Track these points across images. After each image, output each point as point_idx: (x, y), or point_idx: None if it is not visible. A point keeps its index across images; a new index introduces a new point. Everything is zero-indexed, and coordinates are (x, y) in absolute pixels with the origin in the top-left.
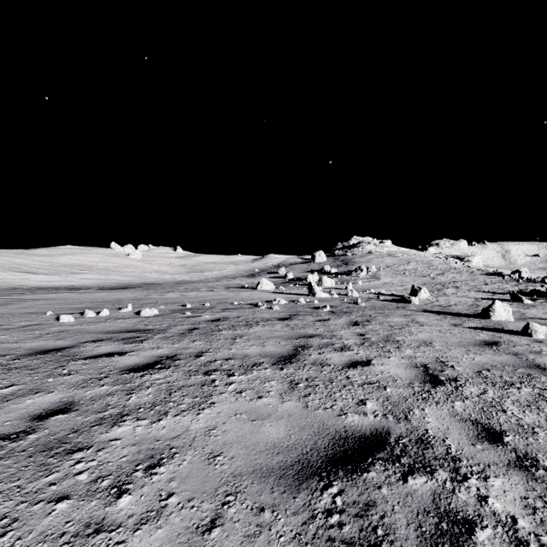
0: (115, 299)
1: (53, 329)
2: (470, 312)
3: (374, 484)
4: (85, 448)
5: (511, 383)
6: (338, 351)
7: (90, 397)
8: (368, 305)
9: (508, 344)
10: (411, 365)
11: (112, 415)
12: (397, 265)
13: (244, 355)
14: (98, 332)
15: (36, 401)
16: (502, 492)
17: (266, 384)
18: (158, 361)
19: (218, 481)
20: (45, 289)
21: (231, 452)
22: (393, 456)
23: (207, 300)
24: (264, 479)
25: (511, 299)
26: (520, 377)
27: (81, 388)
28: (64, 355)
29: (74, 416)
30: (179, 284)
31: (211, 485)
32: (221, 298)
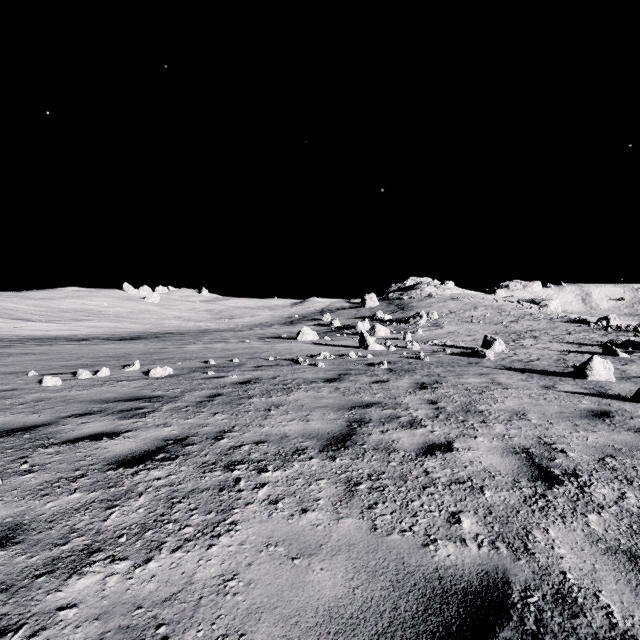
0: (122, 353)
1: (30, 397)
2: (559, 369)
3: None
4: (12, 629)
5: None
6: (406, 428)
7: (49, 514)
8: (434, 360)
9: (622, 416)
10: (508, 449)
11: (74, 552)
12: (463, 310)
13: (282, 435)
14: (89, 401)
15: None
16: None
17: (312, 485)
18: (162, 448)
19: None
20: (39, 340)
21: (258, 633)
22: (527, 636)
23: (235, 354)
24: None
25: (603, 352)
26: None
27: (40, 497)
28: (33, 437)
29: (14, 555)
30: (204, 333)
31: None
32: (253, 352)
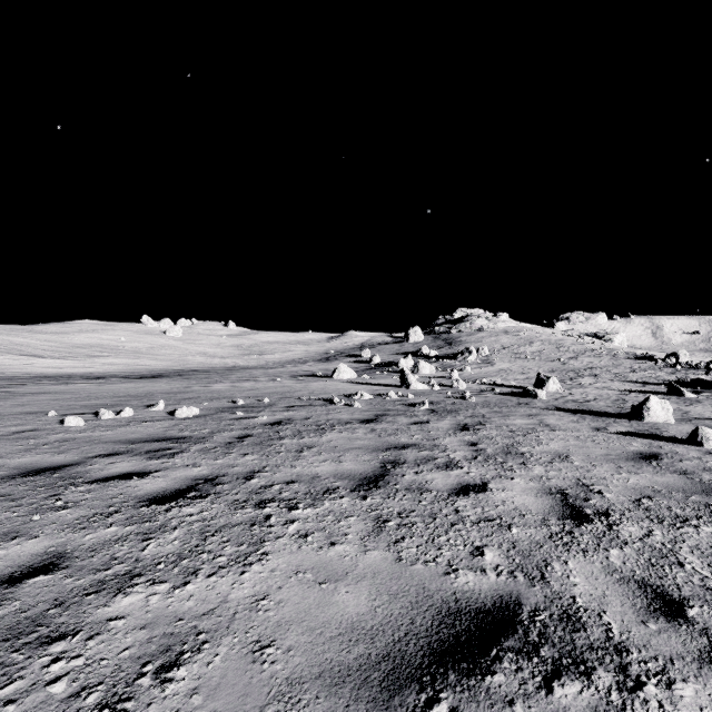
0: (144, 392)
1: (53, 437)
2: (615, 410)
3: (503, 696)
4: (70, 634)
5: (684, 518)
6: (441, 470)
7: (89, 544)
8: (480, 401)
9: (671, 458)
10: (543, 490)
11: (117, 576)
12: (517, 346)
13: (313, 475)
14: (115, 442)
15: (10, 552)
16: (697, 710)
17: (342, 522)
18: (192, 487)
19: (265, 694)
20: (53, 378)
21: (287, 640)
22: (528, 645)
23: (266, 394)
24: (336, 688)
25: (668, 392)
26: (695, 508)
27: (79, 530)
28: (63, 476)
29: (62, 578)
30: (231, 370)
31: (254, 700)
32: (285, 391)
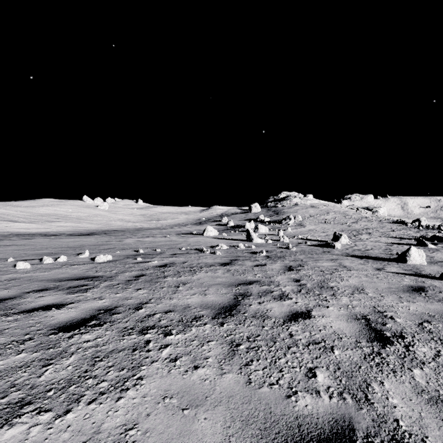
0: (79, 245)
1: (5, 277)
2: (386, 256)
3: None
4: None
5: None
6: (277, 300)
7: None
8: (298, 250)
9: (433, 290)
10: (351, 316)
11: (9, 405)
12: (319, 215)
13: (185, 306)
14: (47, 280)
15: None
16: None
17: (204, 346)
18: (94, 316)
19: None
20: (22, 235)
21: None
22: None
23: (159, 245)
24: None
25: (417, 244)
26: None
27: None
28: None
29: None
30: (139, 230)
31: None
32: (172, 244)
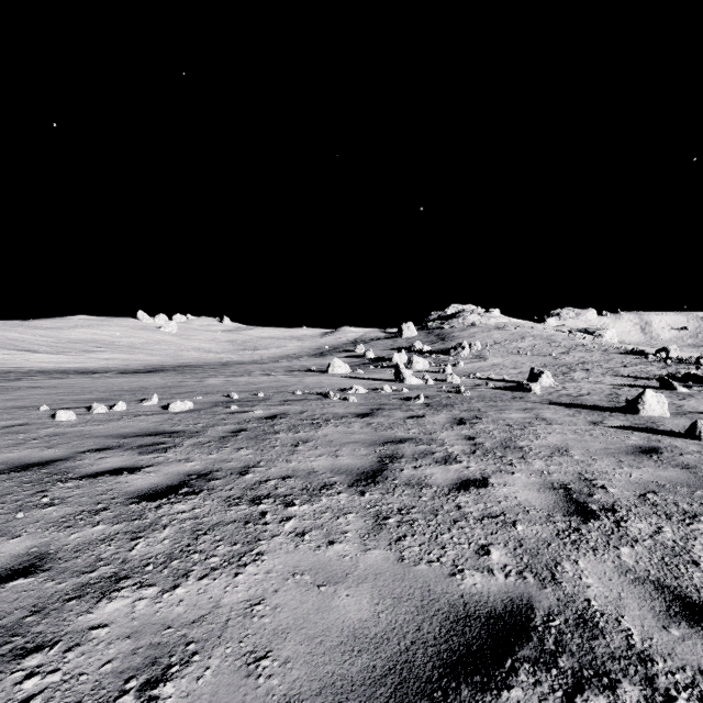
0: (138, 387)
1: (44, 431)
2: (610, 404)
3: None
4: (48, 645)
5: (693, 514)
6: (440, 464)
7: (74, 544)
8: (475, 395)
9: (672, 452)
10: (546, 485)
11: (102, 579)
12: (509, 341)
13: (309, 470)
14: (106, 436)
15: None
16: None
17: (340, 519)
18: (185, 482)
19: None
20: (48, 373)
21: (284, 650)
22: (545, 654)
23: (260, 388)
24: None
25: (660, 386)
26: (702, 504)
27: (64, 529)
28: (51, 472)
29: (43, 581)
30: (226, 365)
31: None
32: (280, 386)
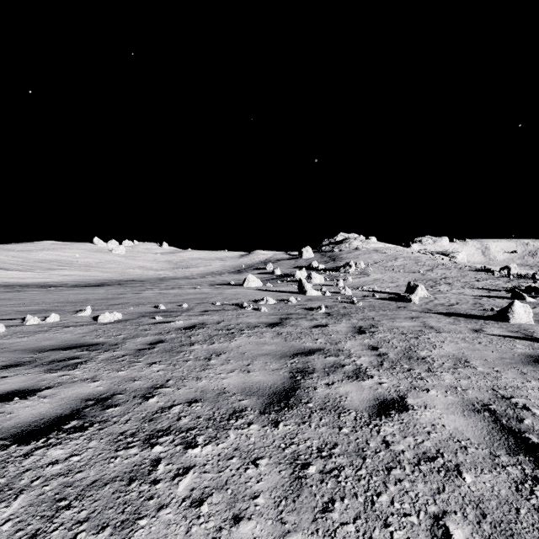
0: (82, 299)
1: None
2: (479, 312)
3: None
4: None
5: None
6: (352, 380)
7: None
8: (366, 305)
9: None
10: (467, 406)
11: None
12: (385, 261)
13: (219, 391)
14: (23, 350)
15: None
16: None
17: (249, 469)
18: (77, 412)
19: None
20: (12, 286)
21: None
22: None
23: (186, 299)
24: None
25: (512, 297)
26: None
27: None
28: None
29: None
30: (162, 280)
31: None
32: (203, 297)
